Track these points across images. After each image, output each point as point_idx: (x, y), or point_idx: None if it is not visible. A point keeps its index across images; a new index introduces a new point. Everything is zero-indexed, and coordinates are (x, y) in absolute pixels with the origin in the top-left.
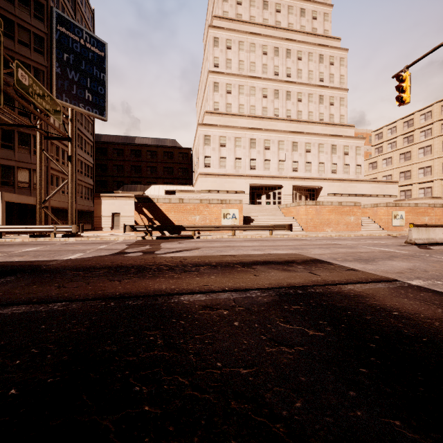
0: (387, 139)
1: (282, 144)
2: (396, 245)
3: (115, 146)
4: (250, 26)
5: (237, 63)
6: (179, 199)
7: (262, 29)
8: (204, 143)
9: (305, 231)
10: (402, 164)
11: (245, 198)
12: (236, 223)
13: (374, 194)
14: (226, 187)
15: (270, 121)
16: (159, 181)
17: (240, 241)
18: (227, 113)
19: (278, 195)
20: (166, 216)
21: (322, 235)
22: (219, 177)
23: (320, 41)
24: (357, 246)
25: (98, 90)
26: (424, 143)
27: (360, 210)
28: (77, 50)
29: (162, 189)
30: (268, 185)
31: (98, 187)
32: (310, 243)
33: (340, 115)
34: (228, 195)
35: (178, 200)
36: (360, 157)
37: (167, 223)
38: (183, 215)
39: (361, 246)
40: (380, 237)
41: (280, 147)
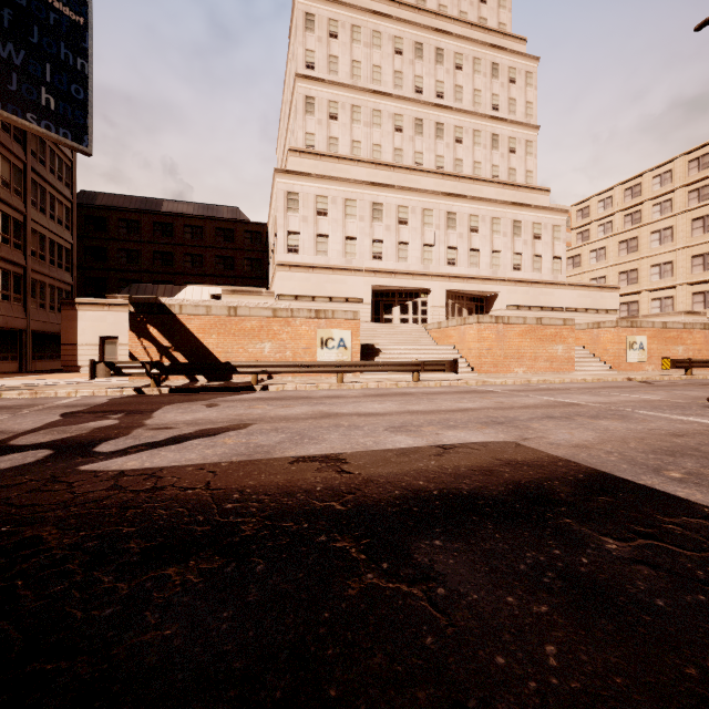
0: (597, 217)
1: (430, 215)
2: (699, 406)
3: (124, 214)
4: (373, 1)
5: (349, 64)
6: (228, 307)
7: (394, 8)
8: (287, 207)
9: (478, 372)
10: (623, 258)
11: (363, 311)
12: (346, 358)
13: (581, 308)
14: (329, 291)
15: (409, 174)
16: (208, 280)
17: (355, 397)
18: (330, 155)
19: (422, 307)
20: (200, 342)
21: (514, 381)
22: (314, 272)
23: (493, 41)
24: (627, 411)
25: (71, 91)
26: (661, 224)
27: (573, 333)
28: (21, 3)
29: (207, 293)
30: (405, 289)
31: (89, 291)
32: (512, 404)
33: (526, 170)
34: (332, 305)
35: (227, 309)
36: (560, 244)
37: (201, 357)
38: (236, 341)
39: (636, 411)
40: (625, 385)
41: (426, 220)
